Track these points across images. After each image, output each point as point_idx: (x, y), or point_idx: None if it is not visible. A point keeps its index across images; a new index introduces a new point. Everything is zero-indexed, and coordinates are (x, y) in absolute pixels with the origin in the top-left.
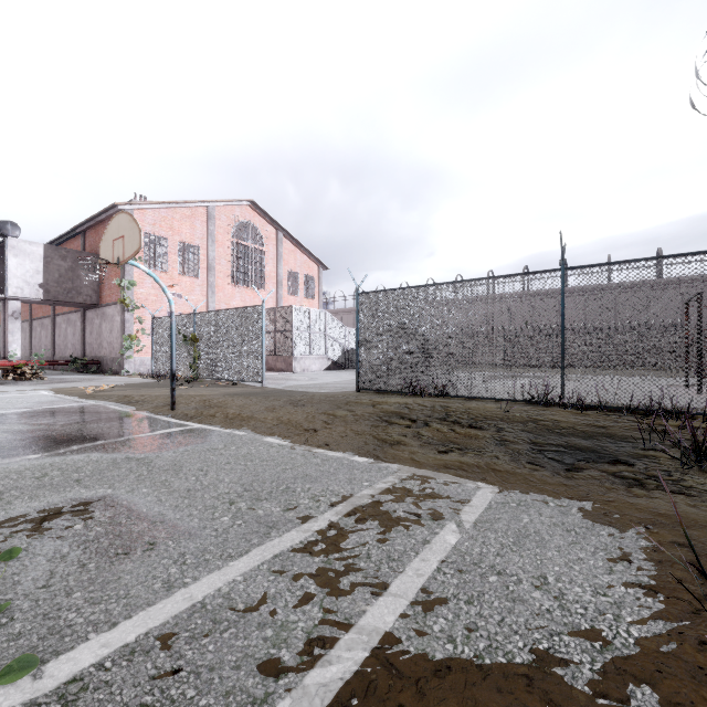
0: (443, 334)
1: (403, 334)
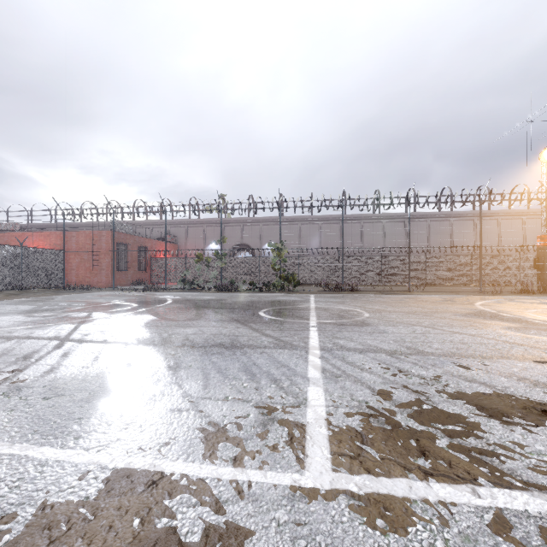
0: None
1: None
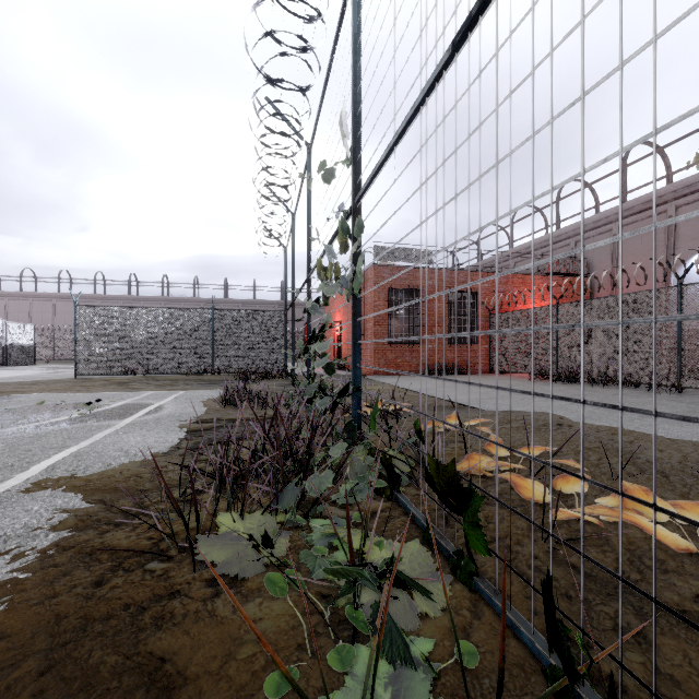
0: (148, 337)
1: (118, 336)
